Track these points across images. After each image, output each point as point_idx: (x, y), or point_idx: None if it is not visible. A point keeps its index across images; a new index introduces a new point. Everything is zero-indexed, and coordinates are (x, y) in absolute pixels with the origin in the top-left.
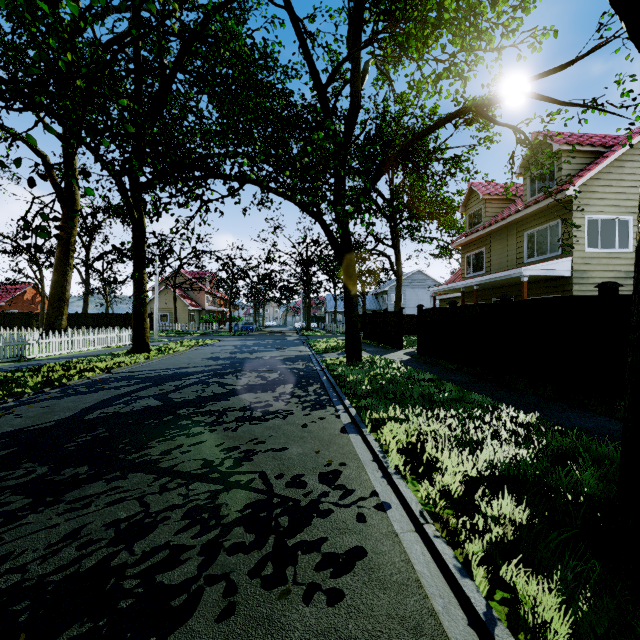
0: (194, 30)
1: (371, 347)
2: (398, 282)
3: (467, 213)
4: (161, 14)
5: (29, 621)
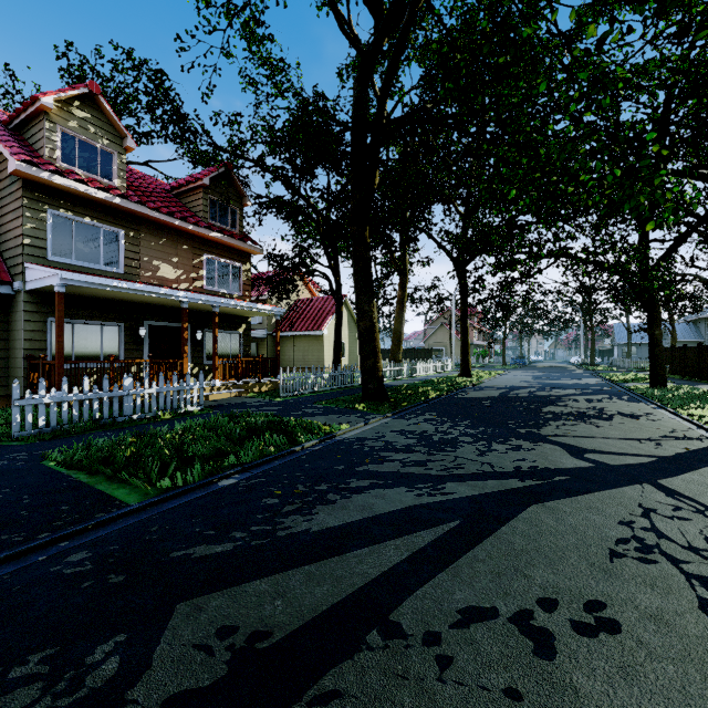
0: None
1: (679, 380)
2: None
3: None
4: None
5: (573, 415)
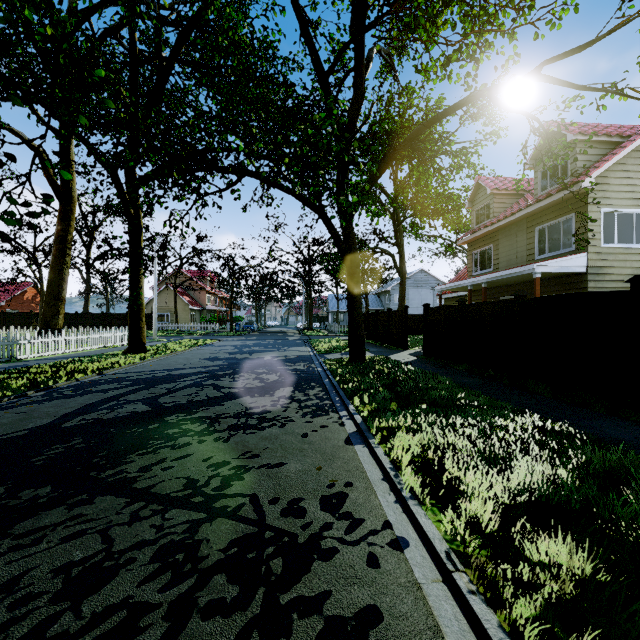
0: (191, 19)
1: (375, 347)
2: (402, 281)
3: (474, 209)
4: (158, 3)
5: None
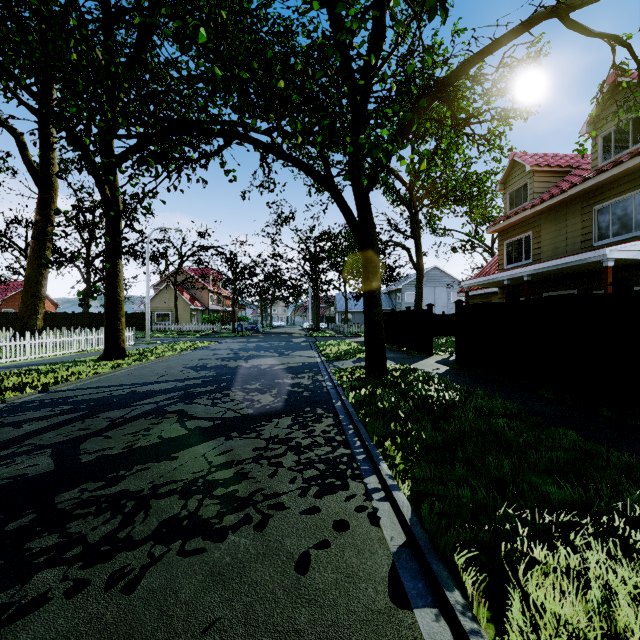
0: None
1: (392, 352)
2: (419, 277)
3: (507, 191)
4: None
5: None
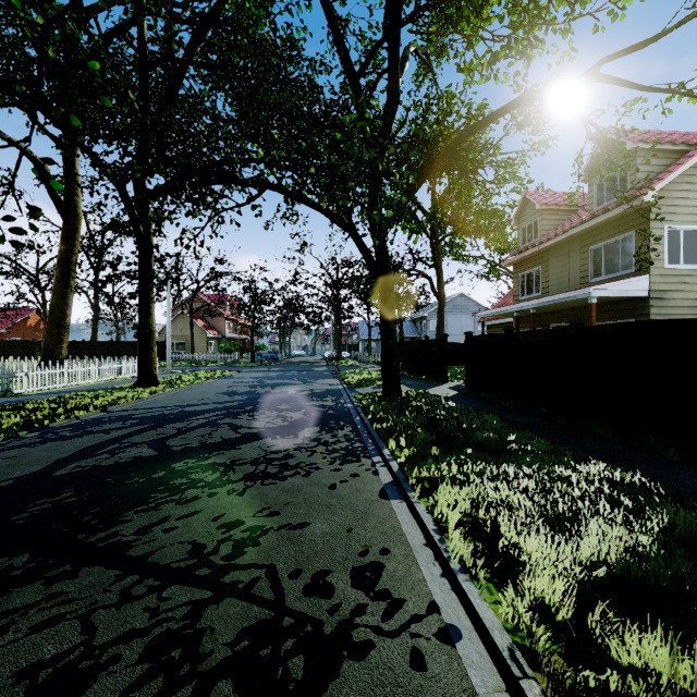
0: (207, 15)
1: (410, 380)
2: (440, 306)
3: (520, 226)
4: None
5: None
